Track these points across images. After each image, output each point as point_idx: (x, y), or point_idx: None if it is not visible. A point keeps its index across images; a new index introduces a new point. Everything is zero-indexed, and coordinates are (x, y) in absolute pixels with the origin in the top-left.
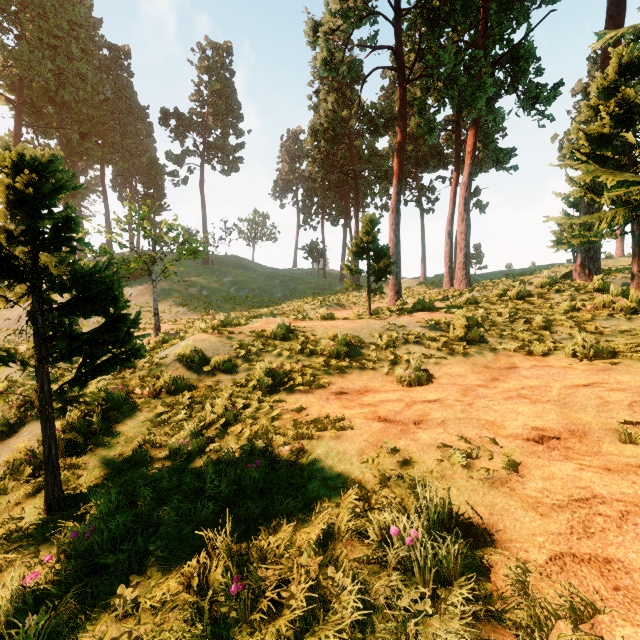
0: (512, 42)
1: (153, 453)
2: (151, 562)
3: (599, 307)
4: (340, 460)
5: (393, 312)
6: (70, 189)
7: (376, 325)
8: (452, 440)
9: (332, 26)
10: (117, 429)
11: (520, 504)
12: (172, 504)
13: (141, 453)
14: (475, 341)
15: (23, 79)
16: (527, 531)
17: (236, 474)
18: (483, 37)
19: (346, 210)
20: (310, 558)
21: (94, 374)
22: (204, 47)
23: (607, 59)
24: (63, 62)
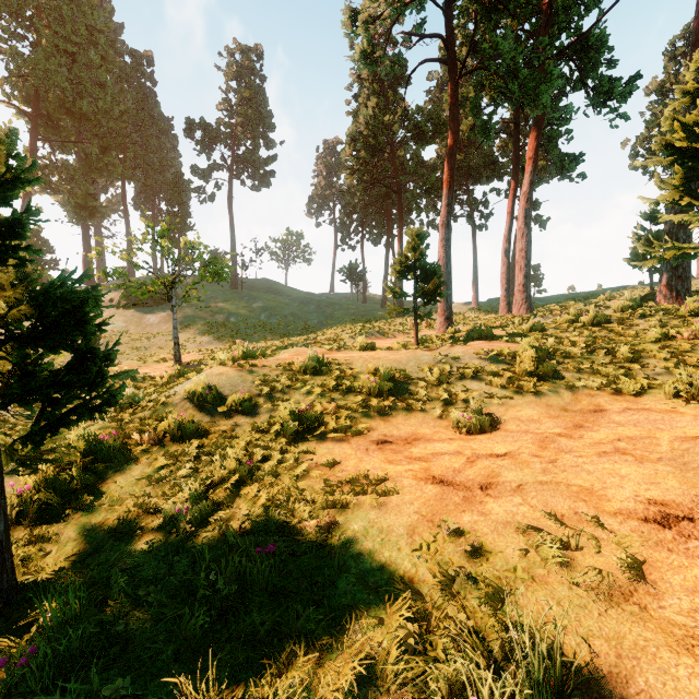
0: (581, 29)
1: (144, 521)
2: None
3: (698, 335)
4: (383, 542)
5: (444, 341)
6: (26, 180)
7: (425, 356)
8: (536, 516)
9: (373, 13)
10: (104, 487)
11: (663, 638)
12: (151, 606)
13: (128, 522)
14: (547, 376)
15: (38, 89)
16: (688, 697)
17: (241, 563)
18: (547, 25)
19: (388, 228)
20: None
21: (51, 426)
22: (232, 51)
23: None
24: (81, 70)
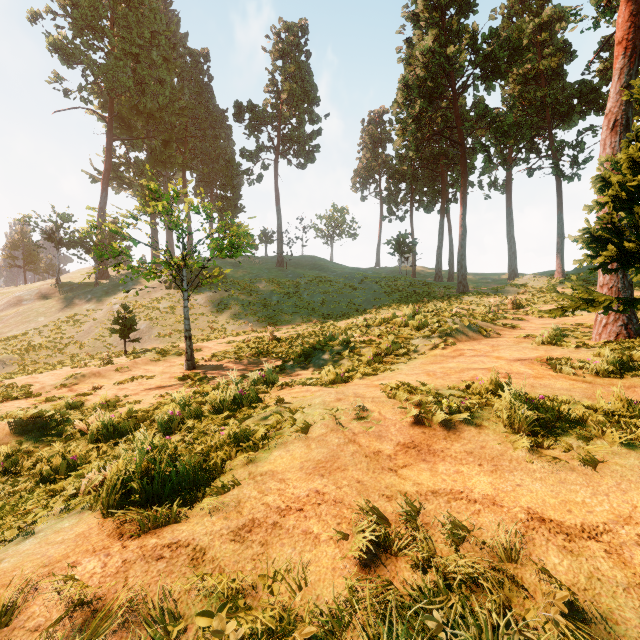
0: None
1: None
2: None
3: None
4: None
5: None
6: None
7: None
8: None
9: None
10: None
11: None
12: None
13: None
14: None
15: (109, 92)
16: None
17: None
18: None
19: (443, 191)
20: None
21: None
22: (278, 31)
23: None
24: (143, 69)
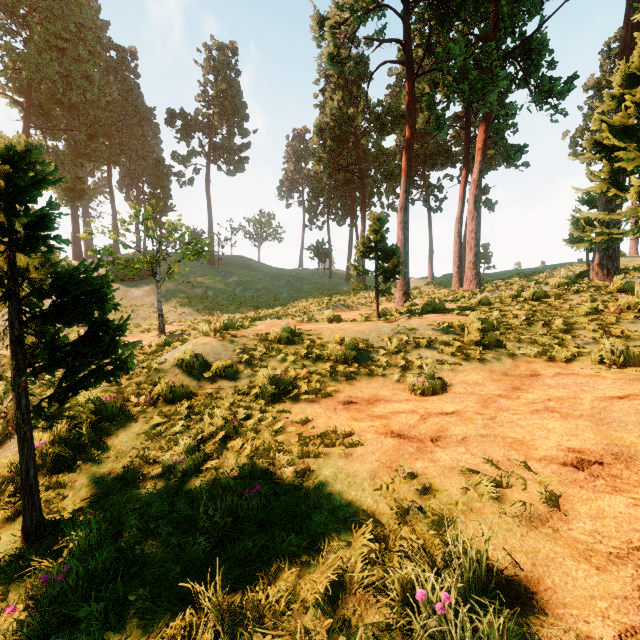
0: (524, 34)
1: (146, 470)
2: (131, 613)
3: (623, 309)
4: (350, 484)
5: (402, 313)
6: (51, 182)
7: (385, 328)
8: (476, 462)
9: (338, 19)
10: (109, 442)
11: (568, 551)
12: (160, 536)
13: (132, 471)
14: (491, 346)
15: (31, 81)
16: (583, 591)
17: (233, 501)
18: (494, 30)
19: (352, 209)
20: (317, 619)
21: (75, 388)
22: (210, 47)
23: (627, 48)
24: (70, 64)
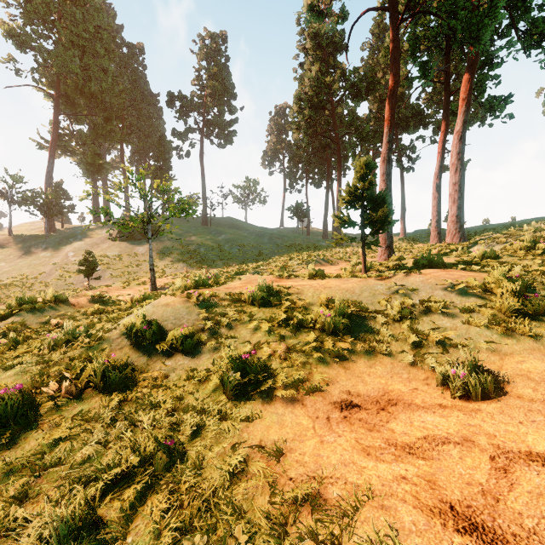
0: None
1: None
2: None
3: None
4: None
5: (389, 268)
6: None
7: (379, 286)
8: None
9: None
10: None
11: None
12: None
13: None
14: (538, 313)
15: (59, 75)
16: None
17: None
18: None
19: (328, 173)
20: None
21: None
22: (203, 38)
23: None
24: (89, 59)
